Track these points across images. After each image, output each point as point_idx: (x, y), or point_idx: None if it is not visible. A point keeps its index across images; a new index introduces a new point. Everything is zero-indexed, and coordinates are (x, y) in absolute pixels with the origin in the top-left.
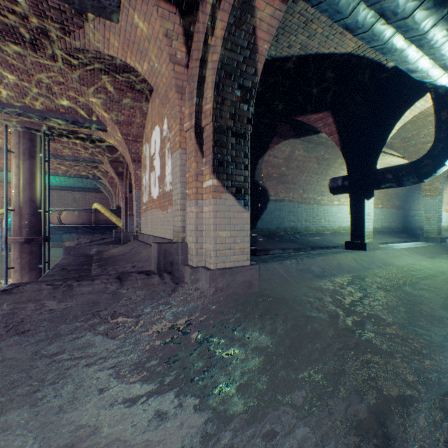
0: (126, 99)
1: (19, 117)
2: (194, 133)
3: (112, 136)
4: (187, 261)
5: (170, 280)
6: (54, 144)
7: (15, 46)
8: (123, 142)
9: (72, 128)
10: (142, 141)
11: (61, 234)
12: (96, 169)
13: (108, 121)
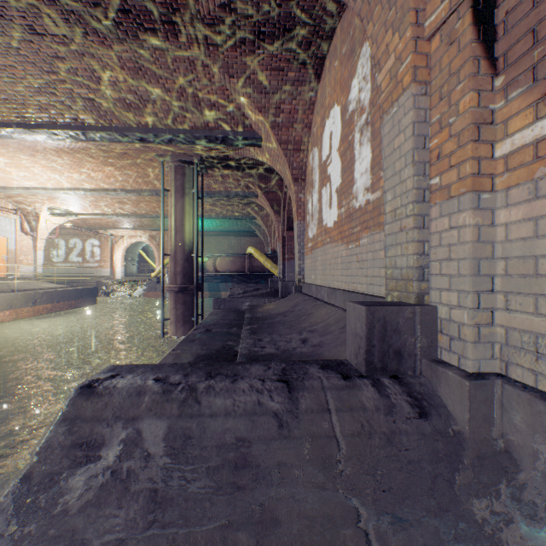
0: (286, 84)
1: (172, 149)
2: (470, 12)
3: (267, 151)
4: (434, 351)
5: (402, 400)
6: (207, 179)
7: (155, 37)
8: (281, 155)
9: (223, 153)
10: (306, 148)
11: (218, 283)
12: (250, 206)
13: (262, 128)
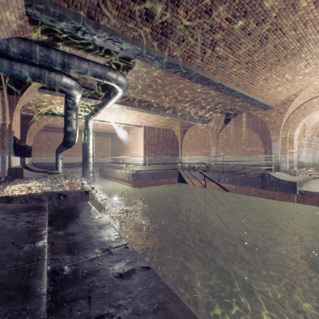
0: None
1: None
2: None
3: None
4: None
5: None
6: None
7: None
8: None
9: None
10: None
11: None
12: None
13: None
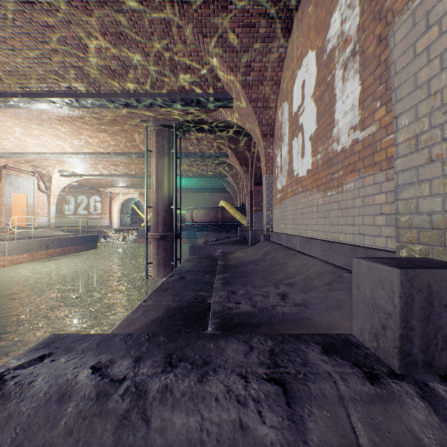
0: (257, 41)
1: (154, 114)
2: None
3: (238, 111)
4: None
5: None
6: (185, 141)
7: None
8: (251, 113)
9: (198, 116)
10: (275, 105)
11: (195, 232)
12: (222, 166)
13: (233, 87)
